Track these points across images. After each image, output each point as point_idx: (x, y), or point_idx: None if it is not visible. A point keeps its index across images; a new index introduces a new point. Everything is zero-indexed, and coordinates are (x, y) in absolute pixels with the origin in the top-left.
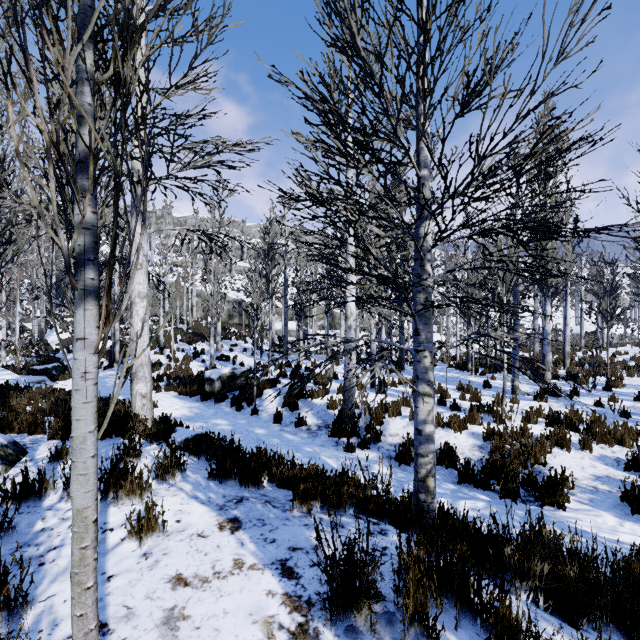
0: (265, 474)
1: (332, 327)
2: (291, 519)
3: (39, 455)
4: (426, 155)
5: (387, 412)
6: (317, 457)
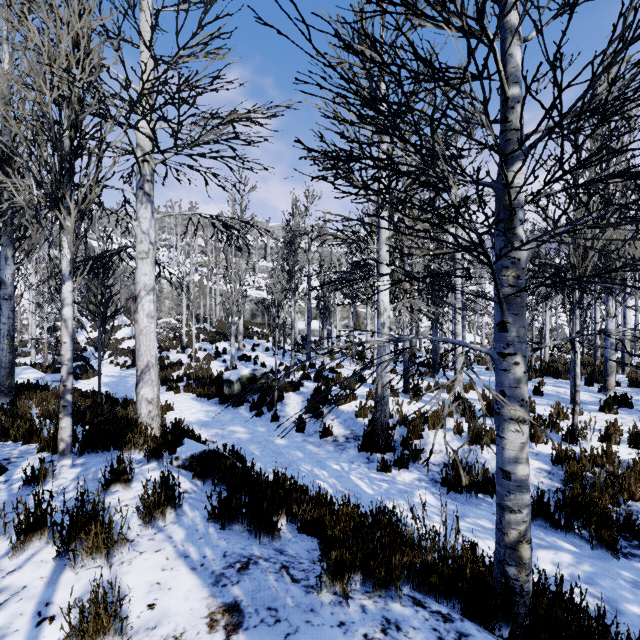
0: (283, 513)
1: (356, 327)
2: (318, 610)
3: (18, 474)
4: (517, 65)
5: (426, 423)
6: (346, 478)
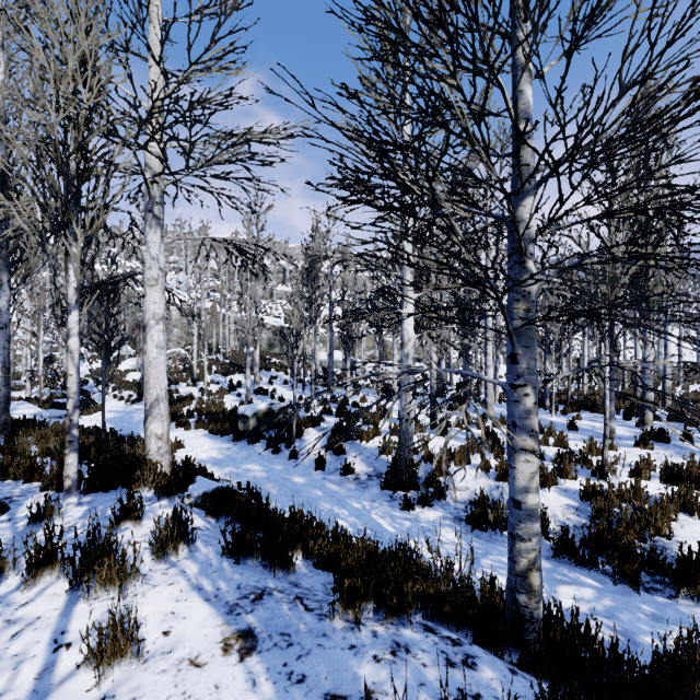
0: (299, 548)
1: (383, 357)
2: (330, 635)
3: (22, 512)
4: (527, 101)
5: (452, 459)
6: (367, 516)
